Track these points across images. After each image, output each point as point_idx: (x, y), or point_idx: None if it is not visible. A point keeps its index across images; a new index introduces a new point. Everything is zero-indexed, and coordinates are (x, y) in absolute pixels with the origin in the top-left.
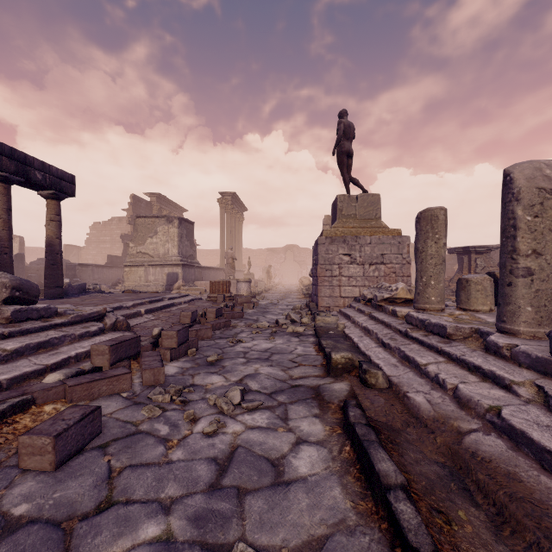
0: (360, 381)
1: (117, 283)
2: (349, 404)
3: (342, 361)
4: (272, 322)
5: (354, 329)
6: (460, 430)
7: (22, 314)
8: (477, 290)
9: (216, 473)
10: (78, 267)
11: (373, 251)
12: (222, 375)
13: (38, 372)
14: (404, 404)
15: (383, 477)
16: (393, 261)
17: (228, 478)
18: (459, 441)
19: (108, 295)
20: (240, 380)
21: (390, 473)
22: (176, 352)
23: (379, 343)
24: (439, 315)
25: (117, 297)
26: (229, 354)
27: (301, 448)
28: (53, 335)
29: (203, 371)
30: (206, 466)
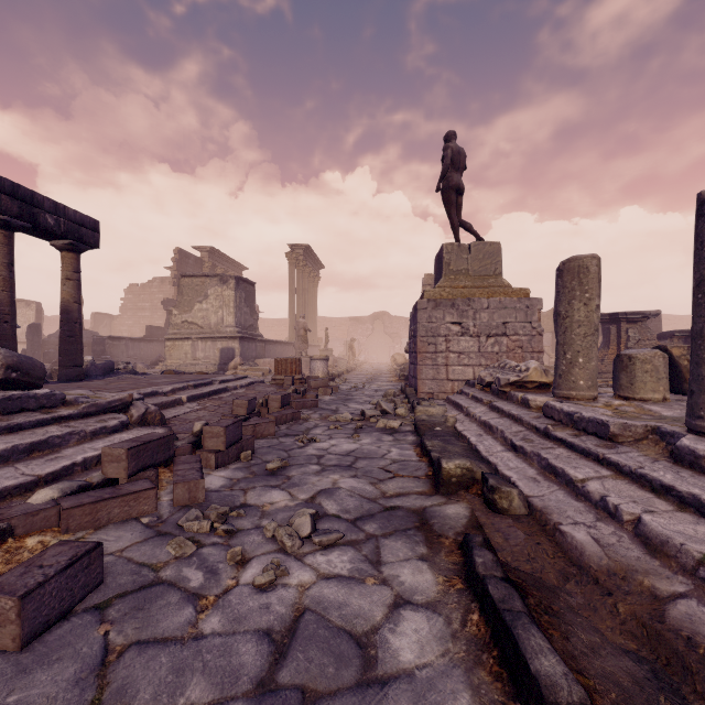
0: (484, 503)
1: (157, 361)
2: (473, 540)
3: (458, 473)
4: (356, 413)
5: (470, 424)
6: (655, 593)
7: (14, 403)
8: (645, 370)
9: (269, 658)
10: (108, 341)
11: (491, 318)
12: (286, 490)
13: (25, 486)
14: (556, 541)
15: (546, 688)
16: (519, 332)
17: (287, 669)
18: (659, 614)
19: (142, 377)
20: (311, 498)
21: (557, 679)
22: (224, 456)
23: (508, 445)
24: (590, 405)
25: (153, 380)
26: (298, 459)
27: (402, 615)
28: (55, 432)
29: (259, 484)
30: (254, 645)
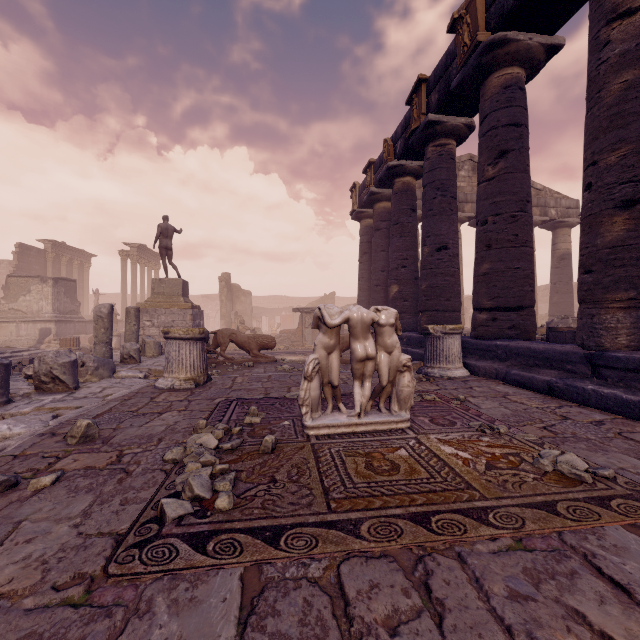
0: None
1: None
2: None
3: None
4: None
5: None
6: None
7: None
8: (147, 346)
9: None
10: None
11: (167, 319)
12: None
13: None
14: None
15: None
16: (180, 325)
17: None
18: None
19: None
20: None
21: None
22: None
23: None
24: None
25: None
26: None
27: None
28: None
29: None
30: None
